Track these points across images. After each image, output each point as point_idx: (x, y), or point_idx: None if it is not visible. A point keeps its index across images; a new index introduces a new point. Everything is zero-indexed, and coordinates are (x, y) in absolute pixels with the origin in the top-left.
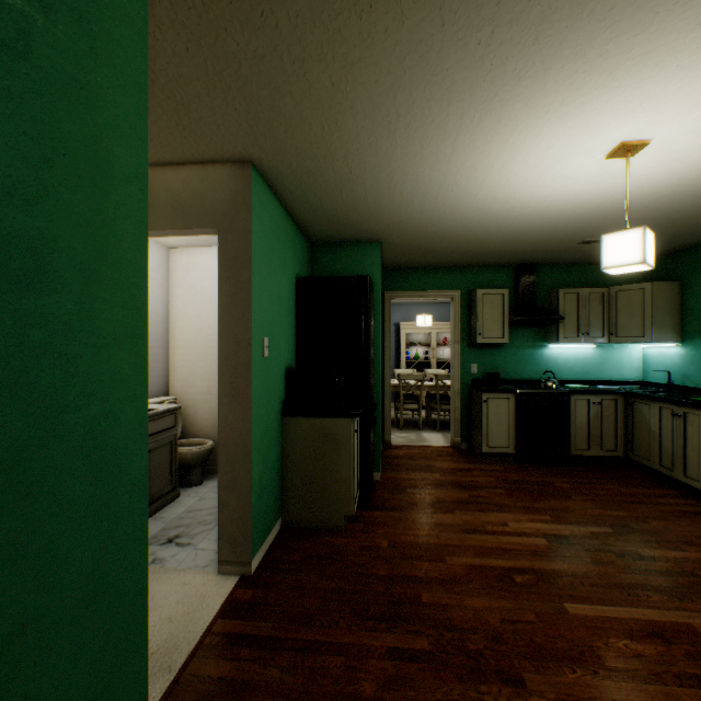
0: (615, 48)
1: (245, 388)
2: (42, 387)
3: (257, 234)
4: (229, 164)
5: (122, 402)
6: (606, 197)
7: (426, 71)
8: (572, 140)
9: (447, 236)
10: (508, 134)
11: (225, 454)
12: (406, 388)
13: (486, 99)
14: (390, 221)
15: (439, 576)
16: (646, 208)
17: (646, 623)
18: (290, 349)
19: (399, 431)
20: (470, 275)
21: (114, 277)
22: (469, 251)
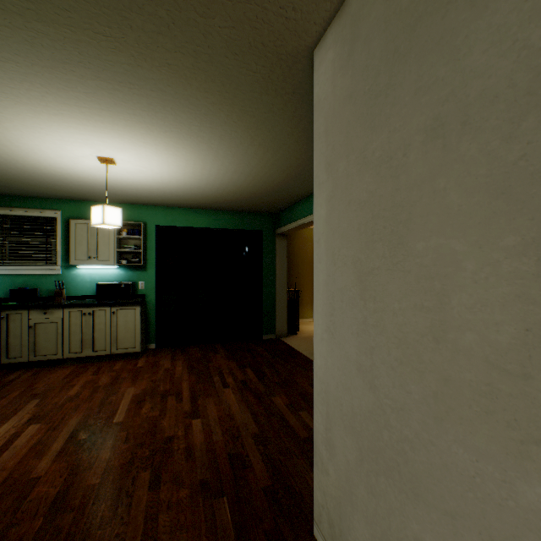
0: (180, 150)
1: None
2: None
3: None
4: None
5: None
6: (40, 161)
7: (176, 106)
8: (112, 147)
9: None
10: (115, 129)
11: None
12: None
13: (150, 123)
14: None
15: (67, 476)
16: (33, 173)
17: (133, 402)
18: None
19: None
20: None
21: None
22: None
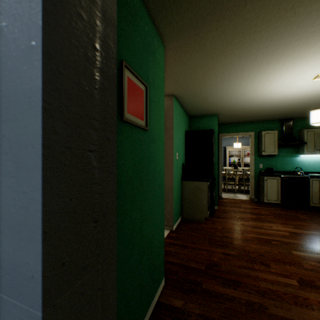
0: (303, 52)
1: (171, 169)
2: (155, 160)
3: (175, 118)
4: (166, 96)
5: (161, 165)
6: (319, 91)
7: (234, 67)
8: (295, 76)
9: (246, 110)
10: (267, 78)
11: (165, 190)
12: (229, 175)
13: (257, 70)
14: (221, 107)
15: (241, 238)
16: None
17: None
18: (183, 157)
19: (225, 193)
20: (258, 125)
21: (161, 139)
22: (257, 115)
